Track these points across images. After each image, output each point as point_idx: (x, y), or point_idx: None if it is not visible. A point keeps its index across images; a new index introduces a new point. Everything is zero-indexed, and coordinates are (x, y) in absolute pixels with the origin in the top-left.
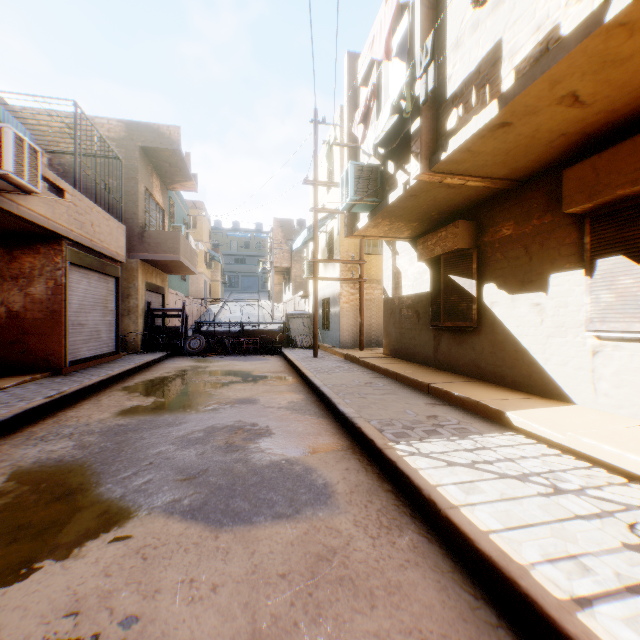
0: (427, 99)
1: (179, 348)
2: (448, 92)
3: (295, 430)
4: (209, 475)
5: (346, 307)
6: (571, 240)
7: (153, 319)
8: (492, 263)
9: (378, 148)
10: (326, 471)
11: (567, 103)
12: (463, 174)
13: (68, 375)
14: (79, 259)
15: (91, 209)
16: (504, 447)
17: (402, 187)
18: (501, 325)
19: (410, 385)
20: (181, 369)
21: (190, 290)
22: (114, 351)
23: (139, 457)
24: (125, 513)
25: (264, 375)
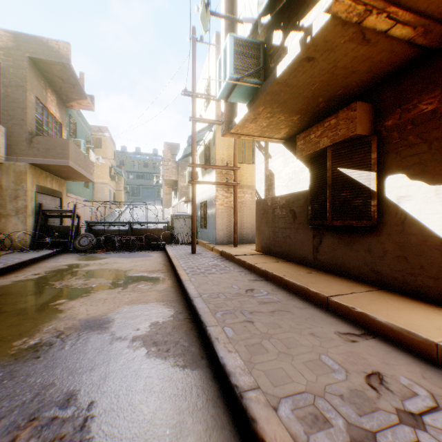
0: None
1: (69, 245)
2: None
3: (138, 417)
4: None
5: (221, 208)
6: None
7: (47, 219)
8: (400, 149)
9: (261, 19)
10: None
11: None
12: (396, 6)
13: None
14: None
15: None
16: None
17: (298, 45)
18: (416, 224)
19: (298, 293)
20: (56, 269)
21: (96, 197)
22: None
23: None
24: None
25: (139, 276)
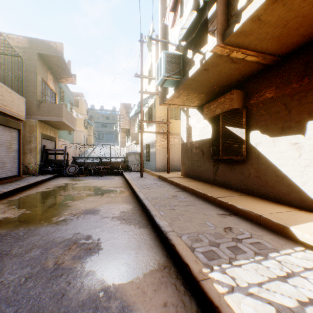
0: None
1: (62, 172)
2: None
3: (120, 243)
4: None
5: (159, 148)
6: None
7: (47, 155)
8: (257, 117)
9: (181, 42)
10: (143, 310)
11: None
12: (245, 49)
13: None
14: None
15: None
16: (310, 271)
17: (199, 63)
18: (264, 158)
19: (202, 197)
20: (58, 186)
21: (75, 140)
22: (17, 175)
23: None
24: None
25: (109, 189)
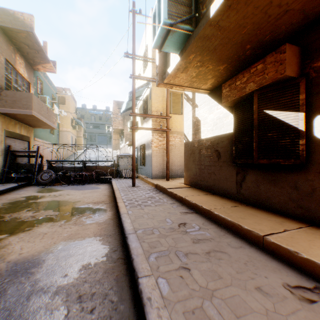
0: None
1: (33, 180)
2: None
3: None
4: None
5: (156, 150)
6: None
7: (15, 158)
8: None
9: None
10: None
11: None
12: None
13: None
14: None
15: None
16: None
17: None
18: None
19: (228, 228)
20: (14, 201)
21: (61, 141)
22: None
23: None
24: None
25: (84, 207)
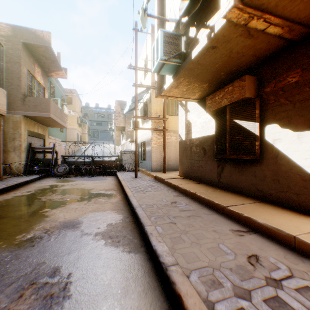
0: None
1: (50, 172)
2: None
3: (100, 282)
4: None
5: (155, 146)
6: None
7: (35, 154)
8: (275, 107)
9: (181, 19)
10: None
11: None
12: (269, 14)
13: None
14: None
15: None
16: None
17: (206, 38)
18: (285, 158)
19: (206, 204)
20: (42, 188)
21: (68, 138)
22: None
23: None
24: None
25: (98, 193)
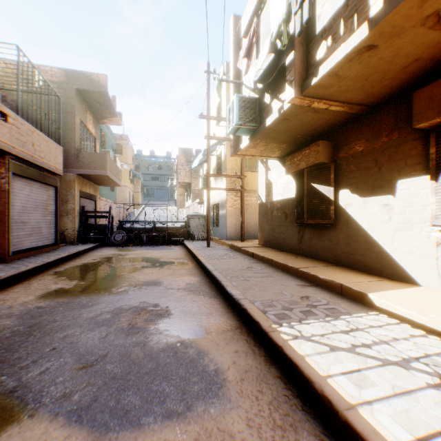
0: (302, 30)
1: (106, 240)
2: (317, 29)
3: (190, 310)
4: (106, 362)
5: (231, 210)
6: (417, 152)
7: (87, 219)
8: (346, 173)
9: (257, 84)
10: (217, 354)
11: (429, 24)
12: (328, 99)
13: (10, 262)
14: (21, 171)
15: (32, 132)
16: (374, 328)
17: (277, 112)
18: (354, 222)
19: (282, 269)
20: (105, 256)
21: (118, 198)
22: (54, 243)
23: (45, 342)
24: (6, 416)
25: (169, 261)
